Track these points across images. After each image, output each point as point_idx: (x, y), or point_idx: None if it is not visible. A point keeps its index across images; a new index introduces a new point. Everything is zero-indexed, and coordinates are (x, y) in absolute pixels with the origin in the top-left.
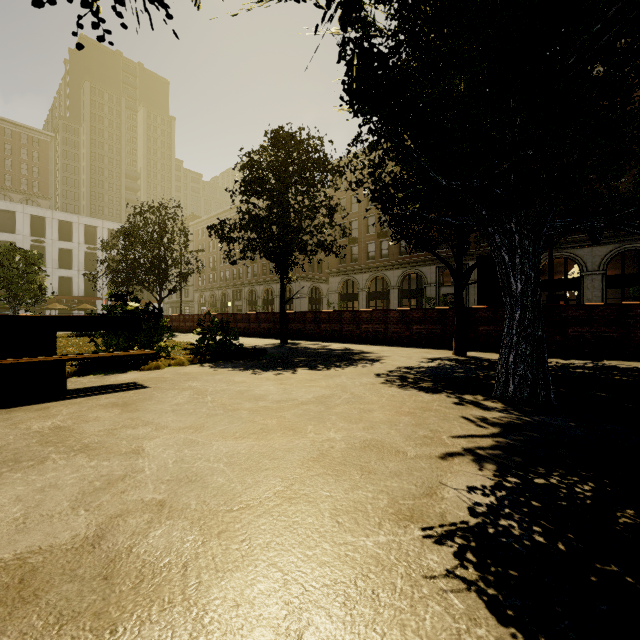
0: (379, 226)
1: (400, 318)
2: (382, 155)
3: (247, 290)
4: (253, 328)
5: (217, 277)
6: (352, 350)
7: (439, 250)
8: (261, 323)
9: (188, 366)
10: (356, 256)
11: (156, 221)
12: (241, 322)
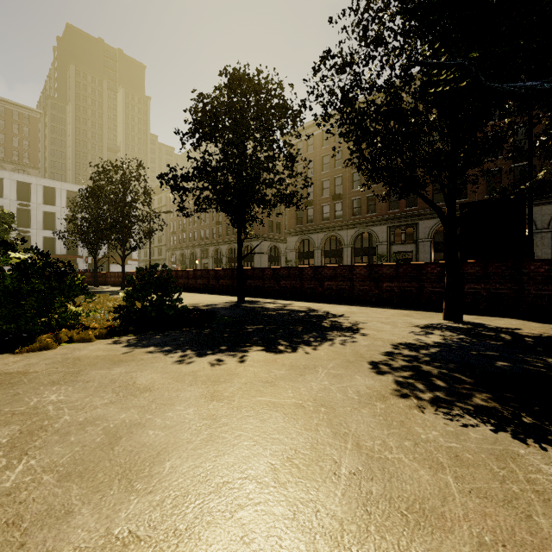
0: (333, 189)
1: (368, 274)
2: (354, 80)
3: (213, 249)
4: (212, 284)
5: (186, 238)
6: (317, 312)
7: (390, 211)
8: (220, 279)
9: (97, 342)
10: (311, 218)
11: (120, 180)
12: (200, 278)
